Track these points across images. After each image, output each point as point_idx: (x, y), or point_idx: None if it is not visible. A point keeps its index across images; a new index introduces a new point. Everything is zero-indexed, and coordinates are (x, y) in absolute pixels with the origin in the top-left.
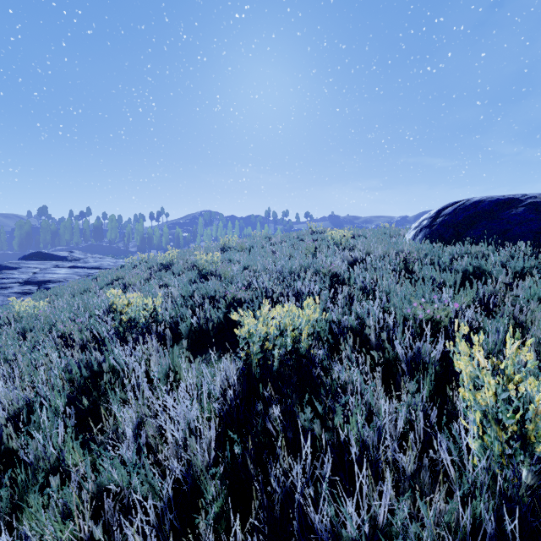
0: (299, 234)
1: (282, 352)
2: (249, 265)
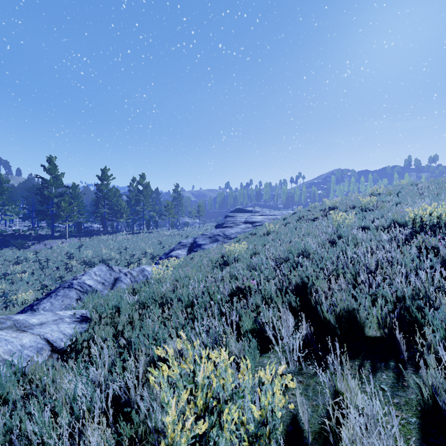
0: None
1: (431, 222)
2: (400, 202)
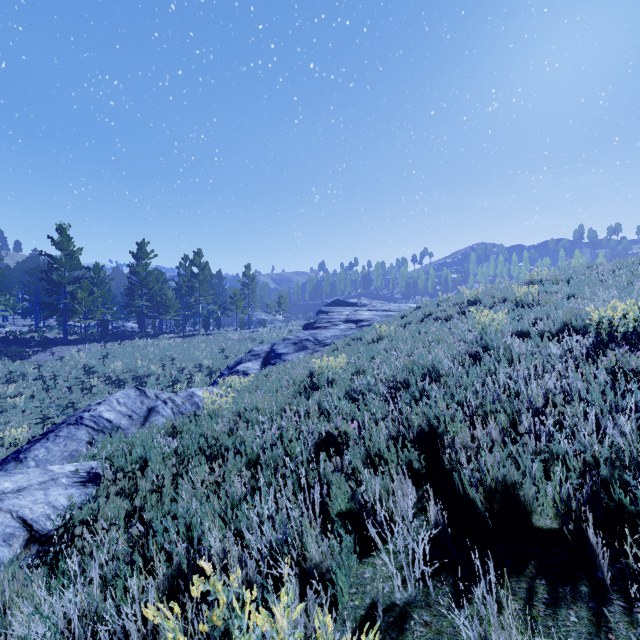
0: None
1: (624, 328)
2: (573, 294)
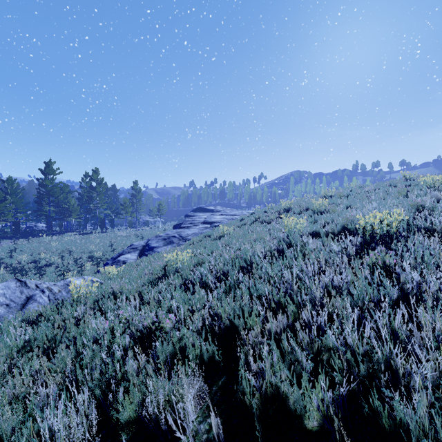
0: (392, 182)
1: (381, 231)
2: (350, 205)
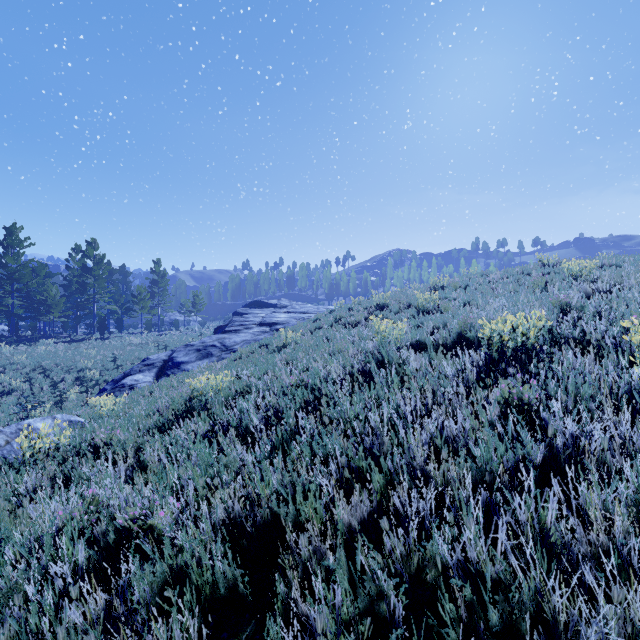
0: (525, 269)
1: (514, 343)
2: (469, 301)
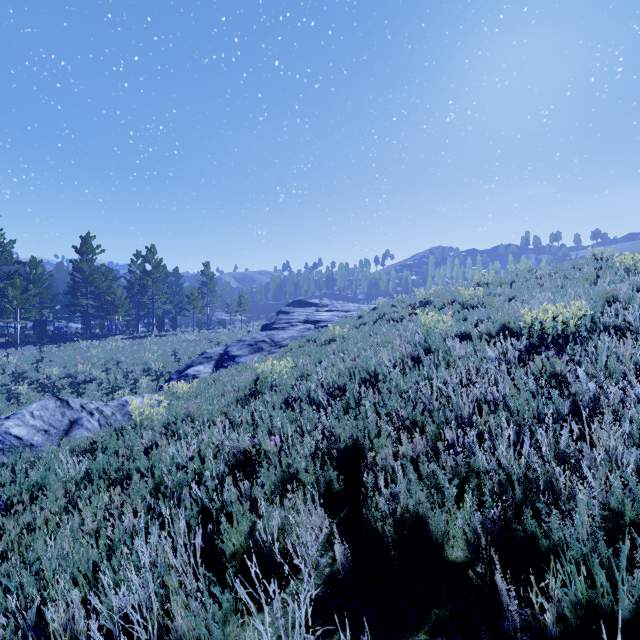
0: (575, 263)
1: (554, 331)
2: (514, 297)
